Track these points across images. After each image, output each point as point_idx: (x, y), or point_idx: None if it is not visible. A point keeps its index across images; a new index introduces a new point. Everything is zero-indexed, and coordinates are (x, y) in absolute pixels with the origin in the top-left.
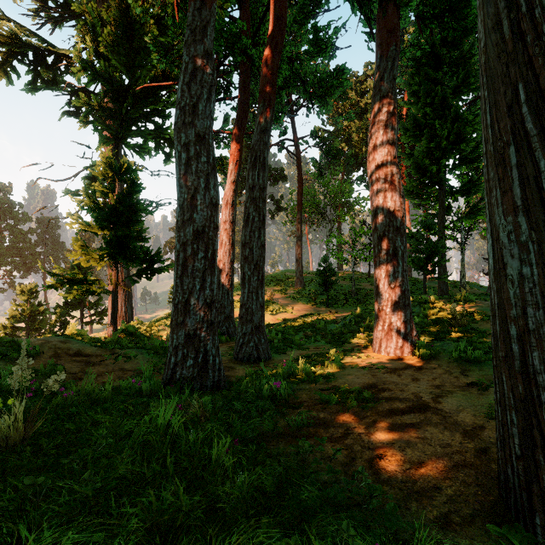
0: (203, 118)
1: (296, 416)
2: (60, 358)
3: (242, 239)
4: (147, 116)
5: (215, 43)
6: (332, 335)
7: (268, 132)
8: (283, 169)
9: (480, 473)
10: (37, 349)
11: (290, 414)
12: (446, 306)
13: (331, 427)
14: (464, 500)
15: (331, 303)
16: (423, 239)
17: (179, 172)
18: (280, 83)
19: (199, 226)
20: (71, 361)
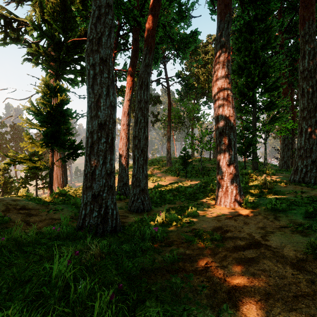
0: (105, 48)
1: (169, 254)
2: (9, 211)
3: (133, 134)
4: (76, 60)
5: (116, 12)
6: (189, 194)
7: (150, 66)
8: (159, 96)
9: None
10: None
11: (165, 251)
12: (258, 177)
13: (195, 262)
14: None
15: (188, 175)
16: (243, 137)
17: (88, 83)
18: (157, 40)
19: (102, 121)
20: (16, 213)
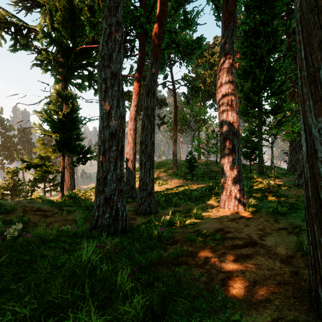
0: (116, 63)
1: (174, 250)
2: (27, 212)
3: (140, 139)
4: (83, 66)
5: (124, 21)
6: (195, 197)
7: (156, 74)
8: (165, 99)
9: (295, 288)
10: (12, 207)
11: (170, 248)
12: (263, 180)
13: (196, 257)
14: (287, 309)
15: (194, 179)
16: (249, 140)
17: (100, 96)
18: (163, 46)
19: (113, 130)
20: (33, 214)
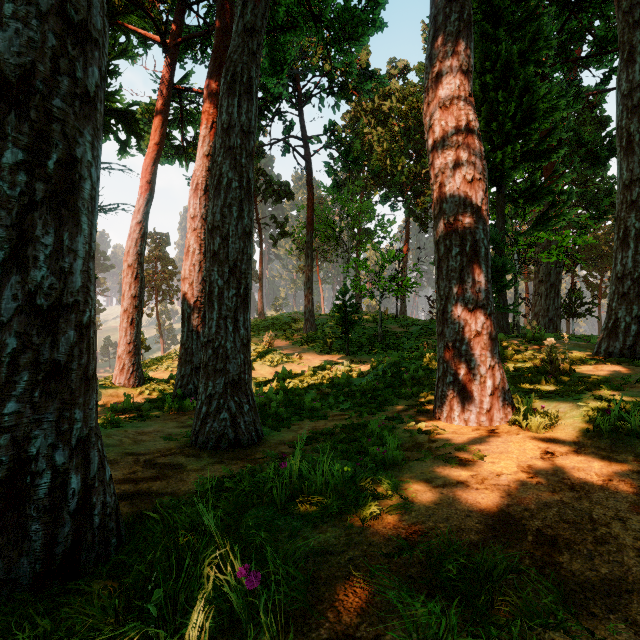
0: None
1: None
2: None
3: (208, 221)
4: None
5: None
6: (361, 392)
7: (258, 35)
8: (288, 183)
9: None
10: None
11: None
12: (521, 347)
13: None
14: None
15: (352, 350)
16: None
17: None
18: (282, 15)
19: (8, 65)
20: None
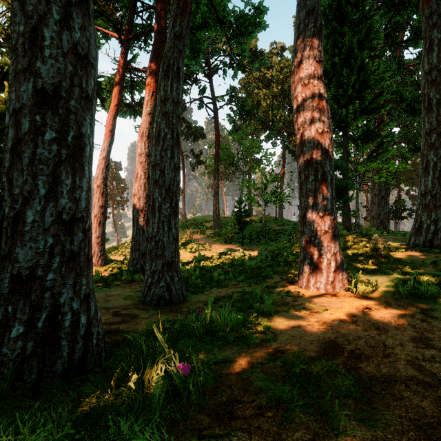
0: None
1: None
2: None
3: (151, 160)
4: None
5: None
6: (251, 270)
7: (183, 39)
8: (202, 127)
9: None
10: None
11: None
12: (357, 240)
13: None
14: None
15: (245, 241)
16: None
17: None
18: (198, 19)
19: (47, 84)
20: None
